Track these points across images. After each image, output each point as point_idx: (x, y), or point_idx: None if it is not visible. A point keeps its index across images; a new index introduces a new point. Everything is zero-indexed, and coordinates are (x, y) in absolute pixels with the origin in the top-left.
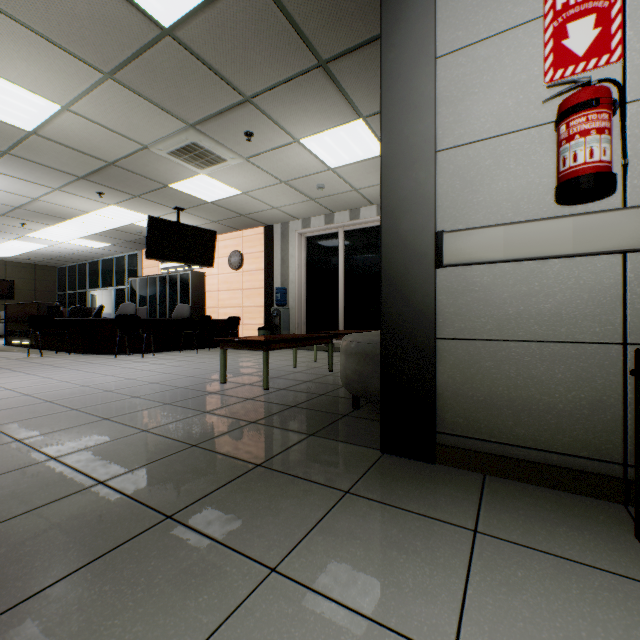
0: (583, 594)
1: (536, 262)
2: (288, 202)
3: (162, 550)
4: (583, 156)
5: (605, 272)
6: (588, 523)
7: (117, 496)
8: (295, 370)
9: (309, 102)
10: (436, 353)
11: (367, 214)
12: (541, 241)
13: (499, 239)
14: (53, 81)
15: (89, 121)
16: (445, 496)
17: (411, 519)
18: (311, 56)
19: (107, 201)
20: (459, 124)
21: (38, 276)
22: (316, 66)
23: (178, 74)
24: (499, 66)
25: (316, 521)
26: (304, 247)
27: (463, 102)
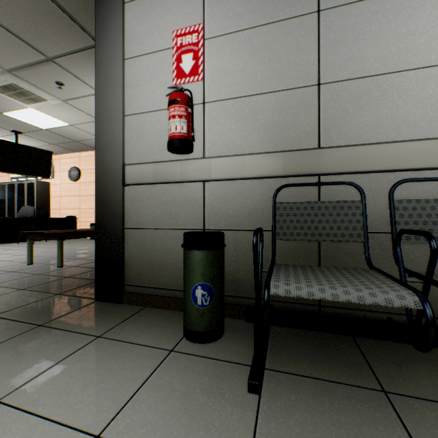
0: (120, 358)
1: (170, 185)
2: None
3: None
4: (173, 129)
5: (197, 191)
6: (171, 325)
7: None
8: None
9: None
10: (125, 237)
11: None
12: (168, 173)
13: (150, 171)
14: None
15: None
16: (105, 321)
17: (66, 335)
18: (90, 38)
19: None
20: (136, 101)
21: None
22: None
23: None
24: (154, 71)
25: None
26: None
27: (138, 88)
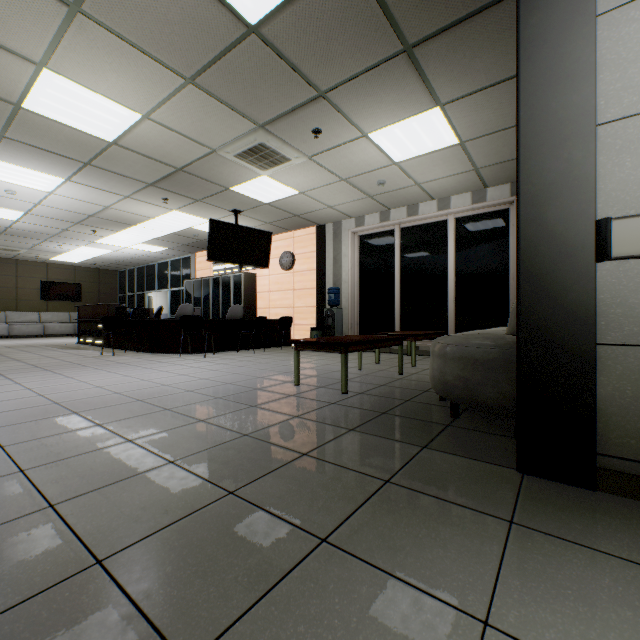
0: None
1: None
2: (344, 200)
3: (338, 583)
4: None
5: None
6: None
7: (255, 510)
8: (362, 372)
9: (385, 92)
10: (595, 361)
11: (426, 210)
12: None
13: None
14: (138, 90)
15: (165, 128)
16: None
17: (617, 565)
18: (396, 41)
19: (170, 206)
20: (630, 90)
21: (102, 279)
22: (399, 52)
23: (256, 73)
24: None
25: (498, 559)
26: (357, 246)
27: (636, 64)
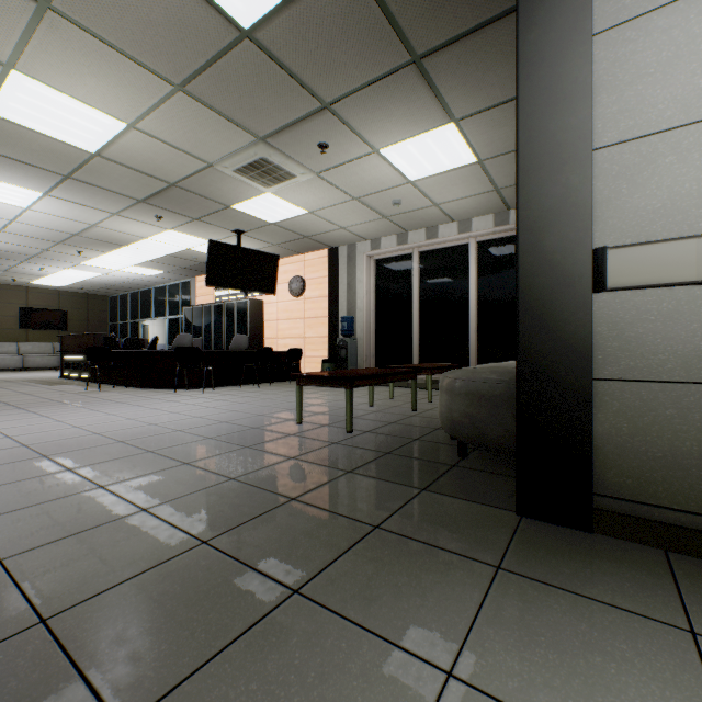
0: None
1: None
2: (358, 221)
3: (302, 637)
4: None
5: None
6: None
7: (227, 561)
8: (373, 409)
9: (395, 106)
10: (593, 397)
11: (446, 232)
12: None
13: (688, 255)
14: (121, 97)
15: (154, 139)
16: (627, 579)
17: (598, 610)
18: (404, 52)
19: (165, 225)
20: (626, 114)
21: (90, 306)
22: (408, 63)
23: (253, 81)
24: (685, 37)
25: (476, 606)
26: (373, 271)
27: (632, 86)
